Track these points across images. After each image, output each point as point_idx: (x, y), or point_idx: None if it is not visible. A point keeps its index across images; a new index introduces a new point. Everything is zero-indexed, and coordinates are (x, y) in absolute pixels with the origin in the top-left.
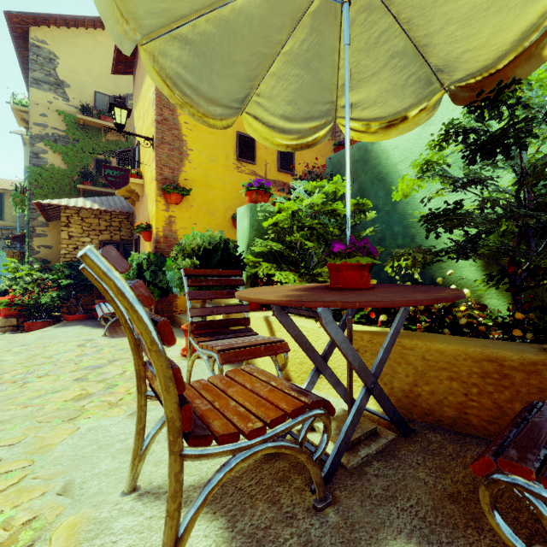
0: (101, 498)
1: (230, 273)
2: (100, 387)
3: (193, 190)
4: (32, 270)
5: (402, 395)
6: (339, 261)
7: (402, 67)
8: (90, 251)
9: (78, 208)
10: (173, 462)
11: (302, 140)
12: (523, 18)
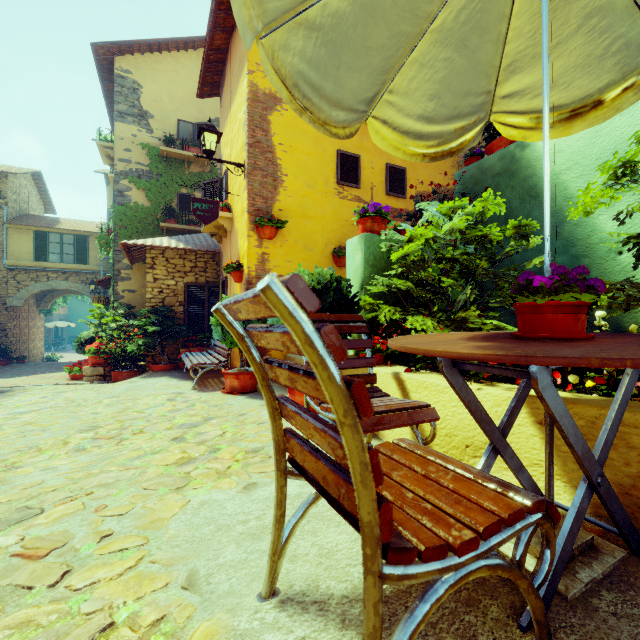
0: (235, 600)
1: (349, 318)
2: (202, 450)
3: (288, 222)
4: (117, 316)
5: (619, 491)
6: (542, 300)
7: (603, 28)
8: (273, 282)
9: (163, 248)
10: (370, 586)
11: (443, 147)
12: None
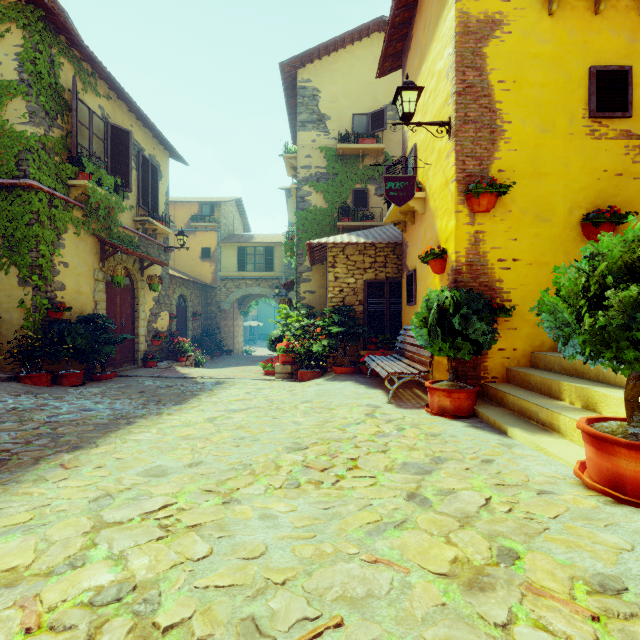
0: None
1: None
2: (482, 547)
3: (512, 185)
4: (300, 316)
5: None
6: None
7: None
8: None
9: (343, 246)
10: None
11: None
12: None
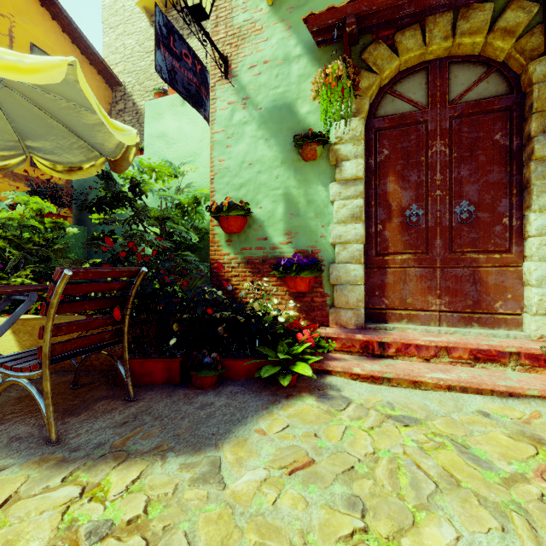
0: None
1: None
2: None
3: None
4: None
5: None
6: None
7: (63, 136)
8: None
9: None
10: None
11: None
12: (113, 139)
